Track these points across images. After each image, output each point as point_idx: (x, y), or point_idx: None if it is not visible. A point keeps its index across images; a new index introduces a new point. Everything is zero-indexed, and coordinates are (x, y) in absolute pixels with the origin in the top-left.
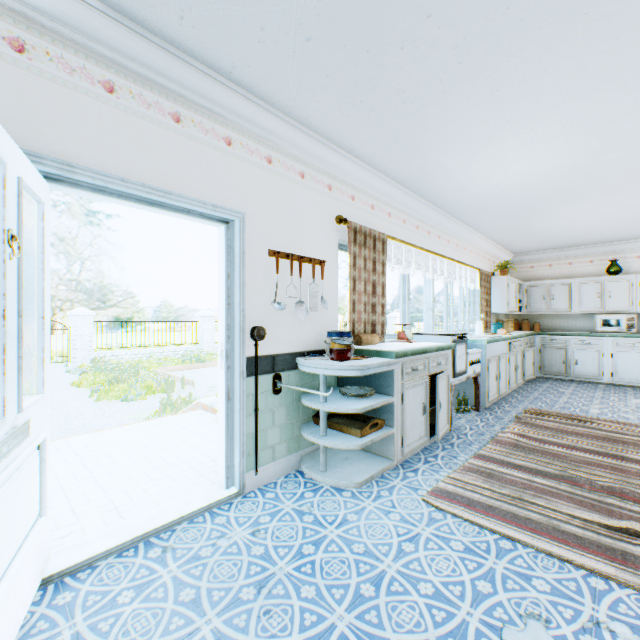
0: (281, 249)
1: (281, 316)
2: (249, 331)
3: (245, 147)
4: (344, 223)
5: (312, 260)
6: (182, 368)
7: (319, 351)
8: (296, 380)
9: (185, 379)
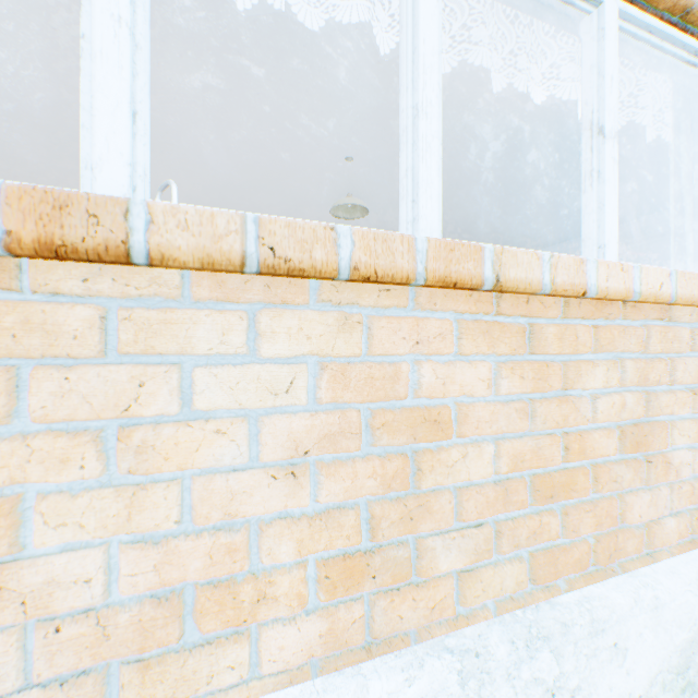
0: None
1: None
2: None
3: None
4: None
5: None
6: None
7: None
8: None
9: None
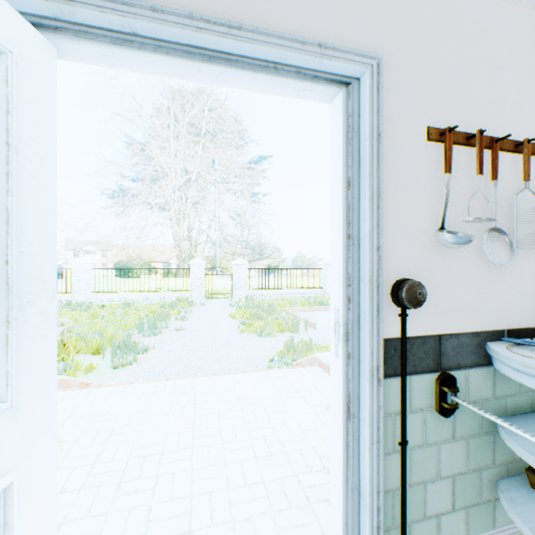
0: (452, 126)
1: (452, 259)
2: (388, 288)
3: None
4: None
5: (521, 143)
6: (307, 309)
7: (532, 330)
8: (483, 387)
9: (308, 321)
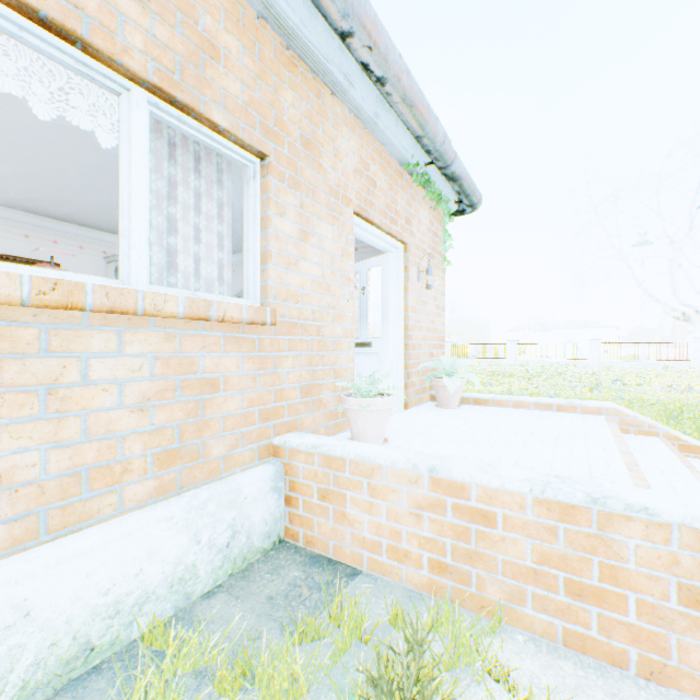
0: None
1: None
2: None
3: None
4: None
5: None
6: None
7: None
8: None
9: None
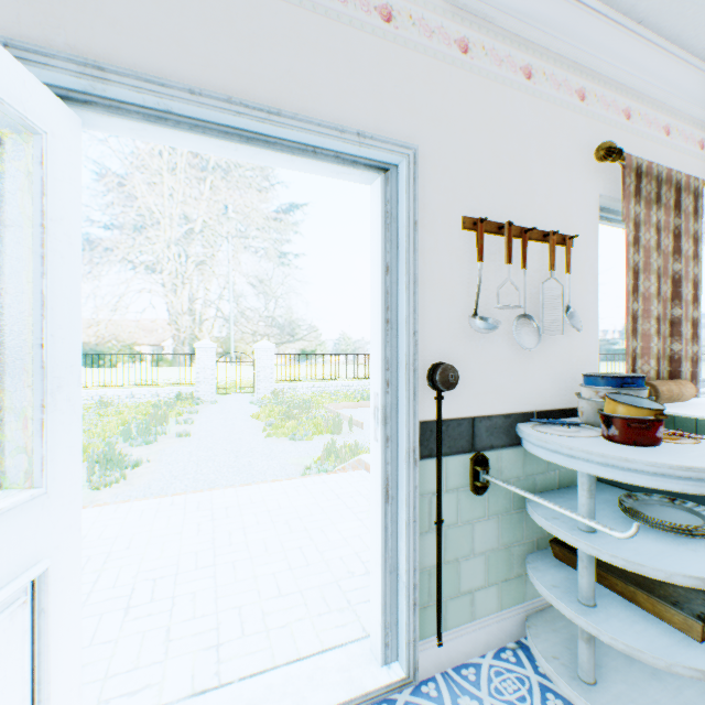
0: (486, 216)
1: (486, 344)
2: (425, 372)
3: (417, 23)
4: (614, 158)
5: (548, 234)
6: (352, 405)
7: (560, 411)
8: (515, 467)
9: (353, 419)
